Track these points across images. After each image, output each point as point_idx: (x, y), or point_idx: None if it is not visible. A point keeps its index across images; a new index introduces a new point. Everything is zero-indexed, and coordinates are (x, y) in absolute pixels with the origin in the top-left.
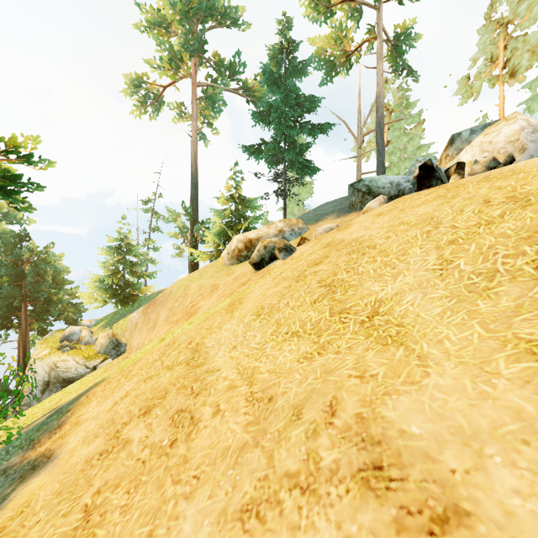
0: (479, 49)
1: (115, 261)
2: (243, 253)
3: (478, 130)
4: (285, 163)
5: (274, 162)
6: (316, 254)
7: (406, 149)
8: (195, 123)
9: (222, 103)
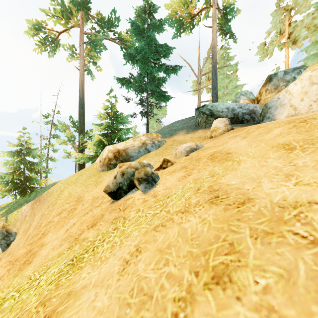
0: (272, 25)
1: (16, 161)
2: (112, 161)
3: (290, 72)
4: (147, 92)
5: (140, 91)
6: (199, 218)
7: (227, 87)
8: (82, 60)
9: (103, 49)
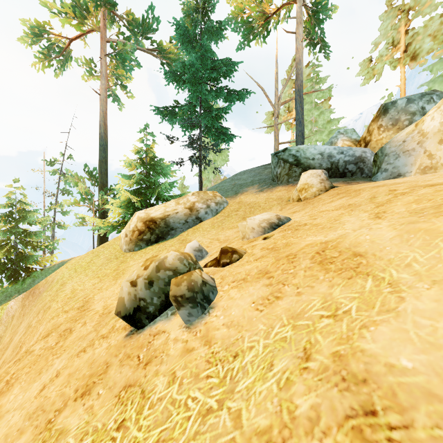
0: (381, 33)
1: (3, 231)
2: (144, 236)
3: (416, 99)
4: (200, 128)
5: (189, 127)
6: None
7: (317, 122)
8: (104, 81)
9: (136, 64)
